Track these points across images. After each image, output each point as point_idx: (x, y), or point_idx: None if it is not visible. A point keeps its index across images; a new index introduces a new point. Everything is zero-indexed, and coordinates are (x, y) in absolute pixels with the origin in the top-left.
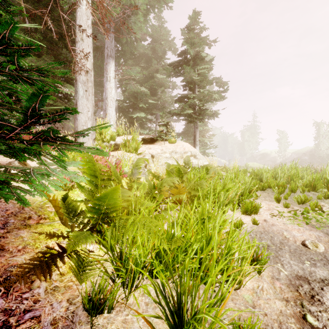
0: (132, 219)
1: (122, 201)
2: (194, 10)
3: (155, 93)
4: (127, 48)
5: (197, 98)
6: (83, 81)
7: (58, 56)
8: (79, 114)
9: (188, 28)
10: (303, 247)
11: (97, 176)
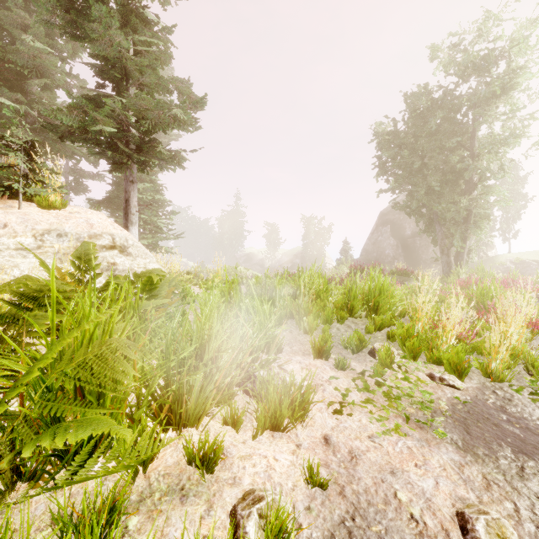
0: None
1: None
2: None
3: (23, 87)
4: None
5: (131, 107)
6: None
7: None
8: None
9: None
10: None
11: None
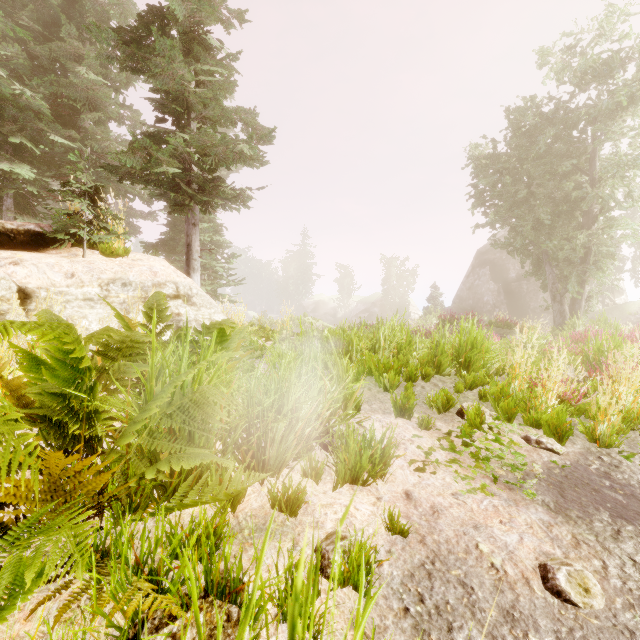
0: None
1: None
2: None
3: (75, 122)
4: None
5: (194, 144)
6: None
7: None
8: None
9: None
10: (559, 603)
11: None
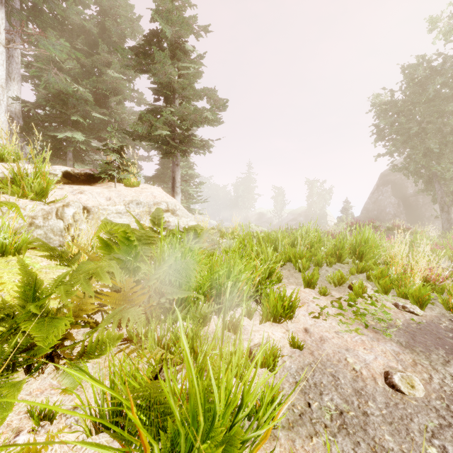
0: None
1: None
2: None
3: (106, 103)
4: (43, 1)
5: (177, 114)
6: None
7: None
8: None
9: None
10: (393, 391)
11: None
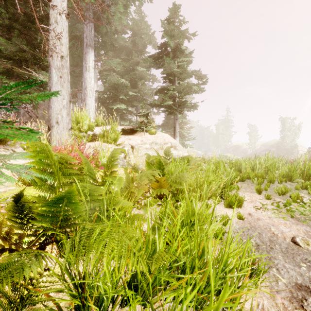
0: (98, 231)
1: (90, 201)
2: (173, 3)
3: (135, 85)
4: (107, 39)
5: (176, 90)
6: (57, 67)
7: (32, 41)
8: (53, 101)
9: (168, 21)
10: (294, 244)
11: (61, 169)
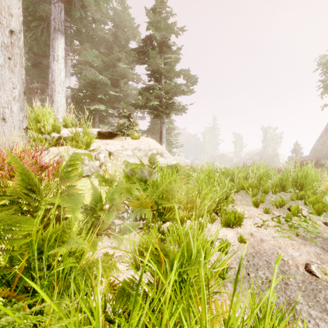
0: None
1: None
2: None
3: (117, 84)
4: (83, 26)
5: (163, 89)
6: (3, 44)
7: None
8: None
9: (153, 11)
10: (310, 275)
11: None
